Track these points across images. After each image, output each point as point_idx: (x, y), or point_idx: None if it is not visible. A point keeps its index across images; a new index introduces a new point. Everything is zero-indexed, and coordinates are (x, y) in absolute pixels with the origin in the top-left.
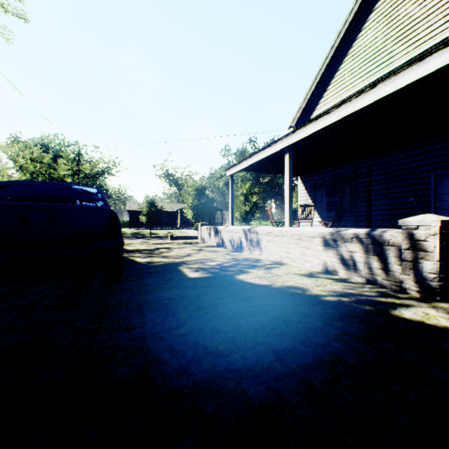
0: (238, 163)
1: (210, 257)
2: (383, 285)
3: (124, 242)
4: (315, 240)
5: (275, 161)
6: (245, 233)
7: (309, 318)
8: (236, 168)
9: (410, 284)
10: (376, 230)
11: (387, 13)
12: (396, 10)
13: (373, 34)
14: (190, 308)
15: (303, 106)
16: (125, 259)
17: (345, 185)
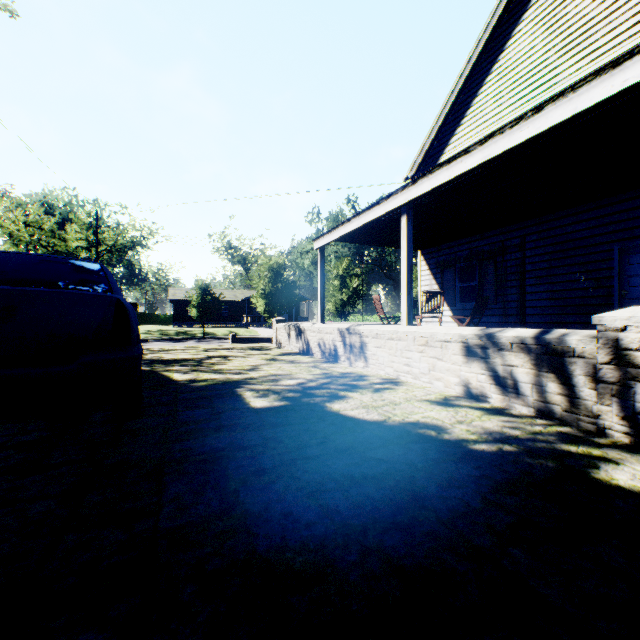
0: (332, 229)
1: (288, 372)
2: (565, 420)
3: (142, 352)
4: (451, 347)
5: (385, 228)
6: (341, 334)
7: (457, 490)
8: (328, 238)
9: (613, 421)
10: (552, 331)
11: (549, 11)
12: (563, 6)
13: (529, 42)
14: (247, 470)
15: (426, 149)
16: (155, 375)
17: (487, 263)
